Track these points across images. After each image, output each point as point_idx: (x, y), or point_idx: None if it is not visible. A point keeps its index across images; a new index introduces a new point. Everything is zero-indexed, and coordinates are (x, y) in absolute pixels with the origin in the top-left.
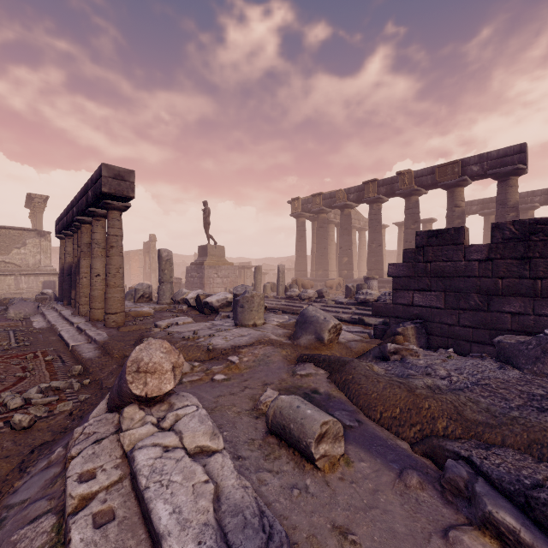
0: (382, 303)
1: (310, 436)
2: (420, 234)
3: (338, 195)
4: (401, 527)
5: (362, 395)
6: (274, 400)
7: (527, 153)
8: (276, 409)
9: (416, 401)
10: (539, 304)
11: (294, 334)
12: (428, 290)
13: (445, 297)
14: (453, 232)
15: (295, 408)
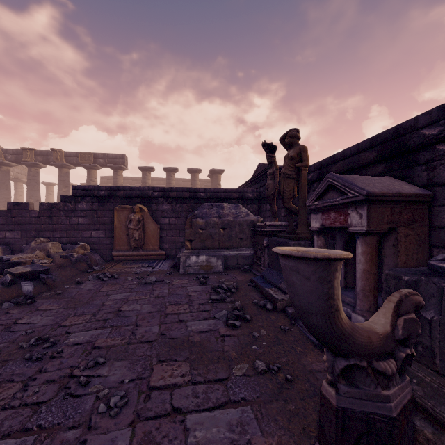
0: None
1: None
2: (10, 203)
3: None
4: None
5: None
6: None
7: (126, 160)
8: None
9: None
10: (55, 233)
11: None
12: (14, 230)
13: (21, 233)
14: (25, 204)
15: None
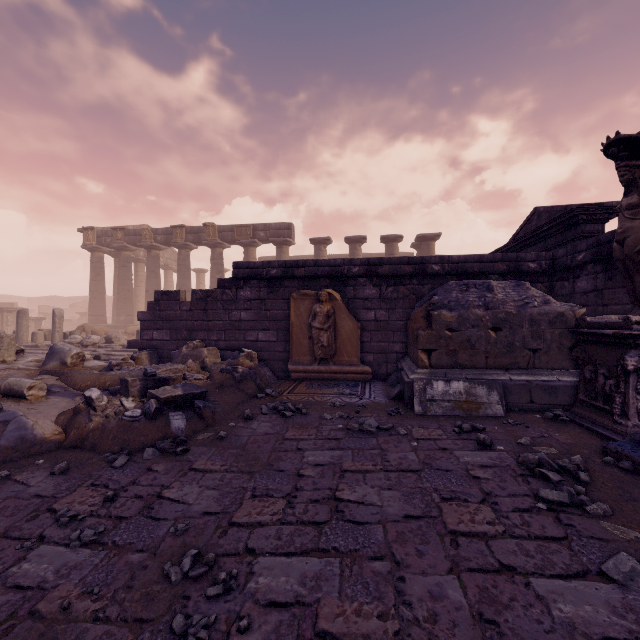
0: (134, 340)
1: (24, 387)
2: (157, 292)
3: (144, 234)
4: (61, 406)
5: (74, 381)
6: (6, 380)
7: (292, 230)
8: (6, 383)
9: (100, 377)
10: (210, 334)
11: (43, 363)
12: (162, 329)
13: (171, 333)
14: (174, 293)
15: (19, 381)
